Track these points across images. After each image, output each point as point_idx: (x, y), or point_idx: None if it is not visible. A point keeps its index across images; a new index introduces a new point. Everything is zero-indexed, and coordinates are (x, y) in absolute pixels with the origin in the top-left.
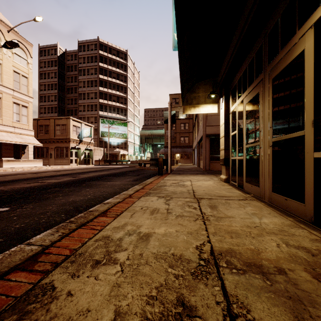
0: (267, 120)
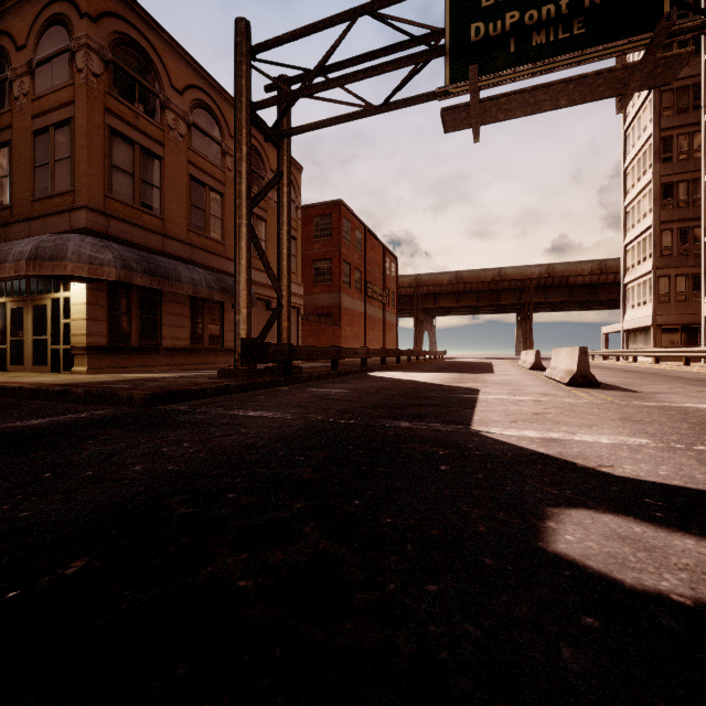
0: (30, 326)
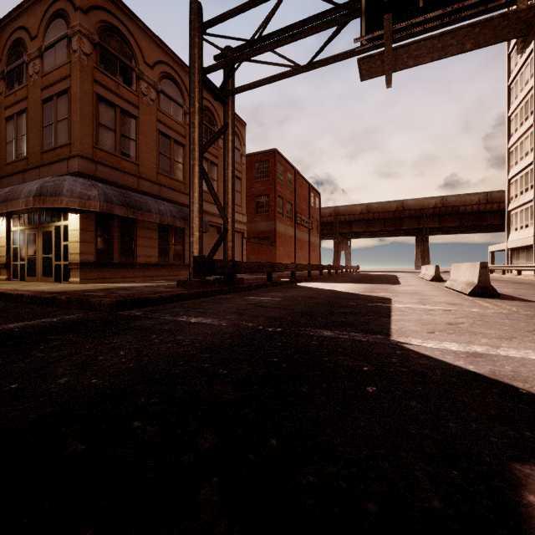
0: (41, 247)
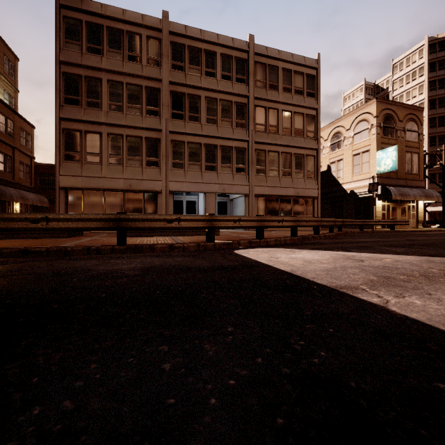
0: (399, 213)
